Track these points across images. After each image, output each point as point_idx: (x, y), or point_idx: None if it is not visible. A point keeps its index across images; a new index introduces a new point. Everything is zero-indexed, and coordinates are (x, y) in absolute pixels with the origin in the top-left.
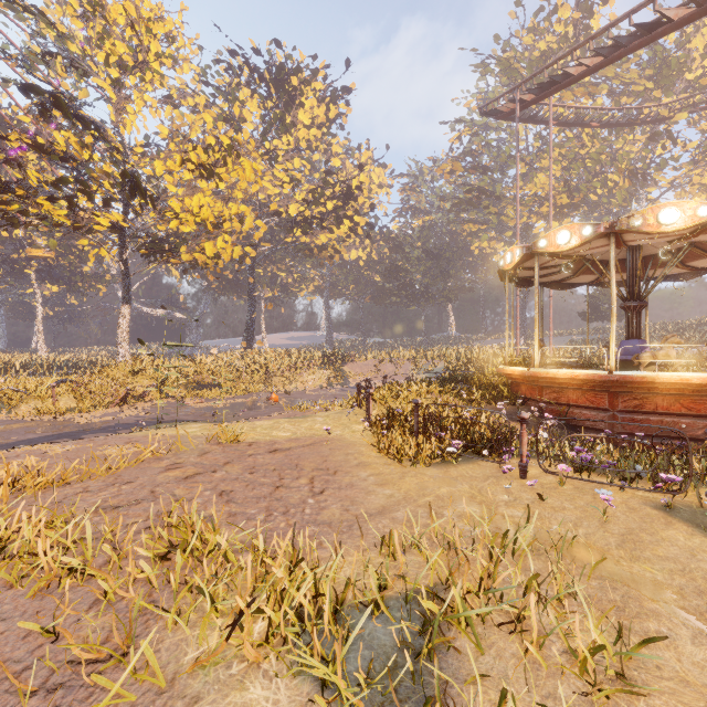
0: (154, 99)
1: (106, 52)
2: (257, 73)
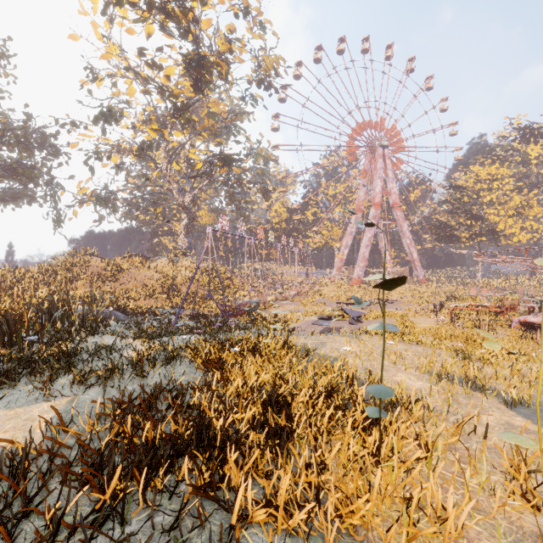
0: (494, 196)
1: (478, 188)
2: (539, 134)
